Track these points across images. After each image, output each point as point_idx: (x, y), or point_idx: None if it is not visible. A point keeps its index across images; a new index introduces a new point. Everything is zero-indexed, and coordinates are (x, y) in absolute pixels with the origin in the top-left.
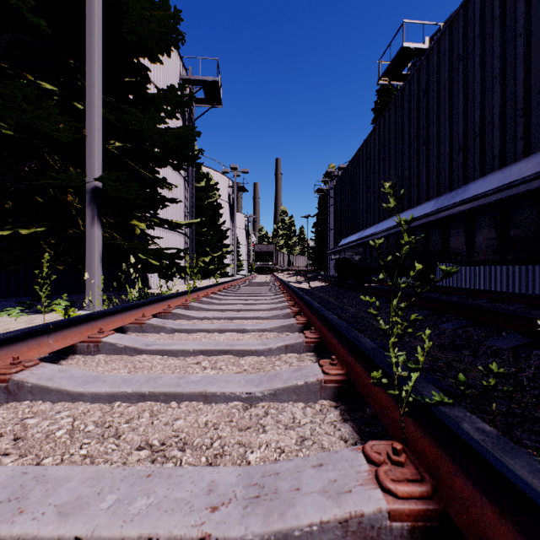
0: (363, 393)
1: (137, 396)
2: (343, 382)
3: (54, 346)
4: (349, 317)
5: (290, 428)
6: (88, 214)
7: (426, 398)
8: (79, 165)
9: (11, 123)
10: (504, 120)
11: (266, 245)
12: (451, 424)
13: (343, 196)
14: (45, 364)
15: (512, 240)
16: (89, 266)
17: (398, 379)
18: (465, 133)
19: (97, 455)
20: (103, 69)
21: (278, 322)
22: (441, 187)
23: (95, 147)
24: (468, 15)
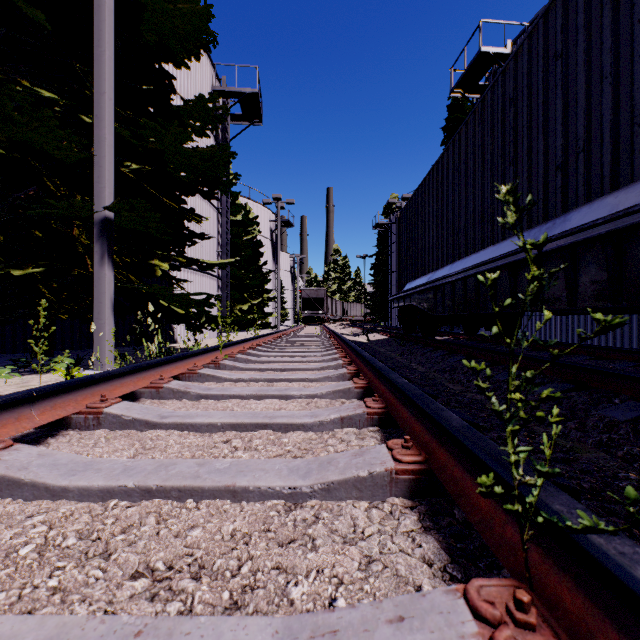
0: (451, 492)
1: (140, 492)
2: (422, 473)
3: (38, 420)
4: (419, 378)
5: (350, 541)
6: (96, 251)
7: (567, 520)
8: (89, 193)
9: (1, 139)
10: (617, 130)
11: (315, 290)
12: (616, 569)
13: (409, 230)
14: (20, 445)
15: (629, 281)
16: (97, 315)
17: (509, 479)
18: (564, 149)
19: (72, 587)
20: (117, 76)
21: (331, 386)
22: (533, 217)
23: (105, 168)
24: (569, 1)
